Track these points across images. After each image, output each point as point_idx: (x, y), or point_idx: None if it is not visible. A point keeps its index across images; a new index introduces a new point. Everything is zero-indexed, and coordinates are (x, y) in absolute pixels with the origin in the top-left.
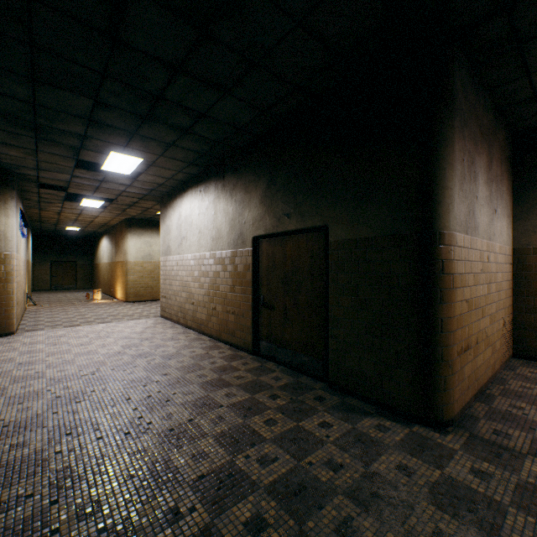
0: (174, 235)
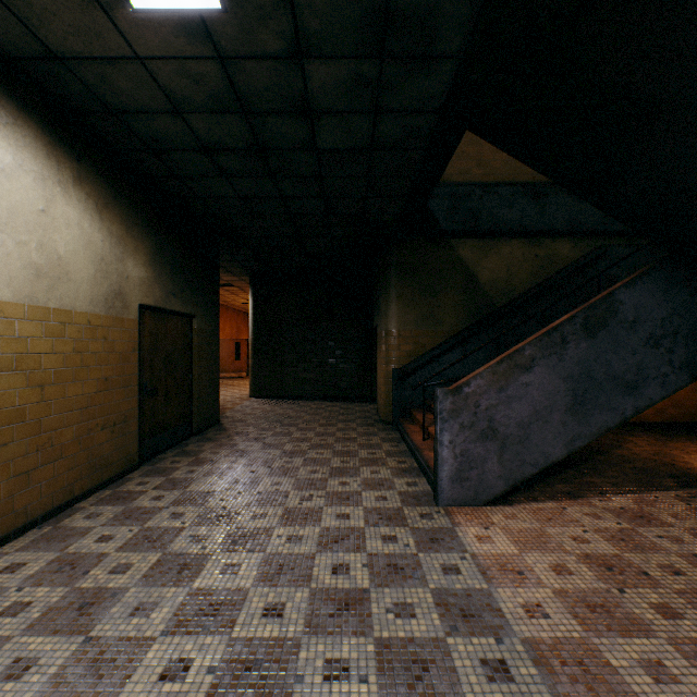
0: None
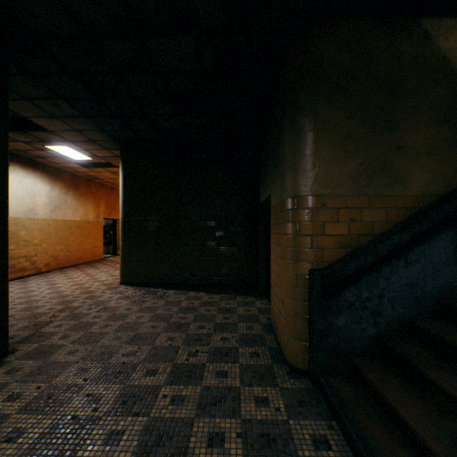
0: None
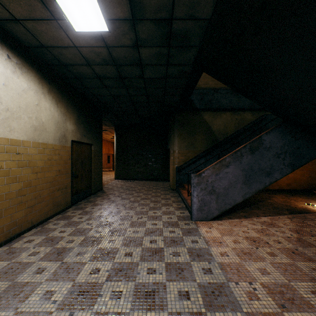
0: None
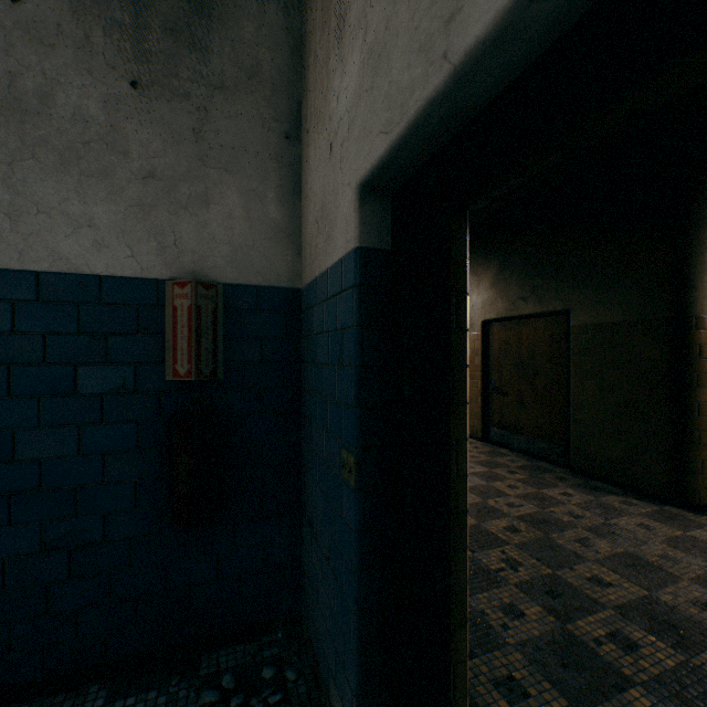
0: None
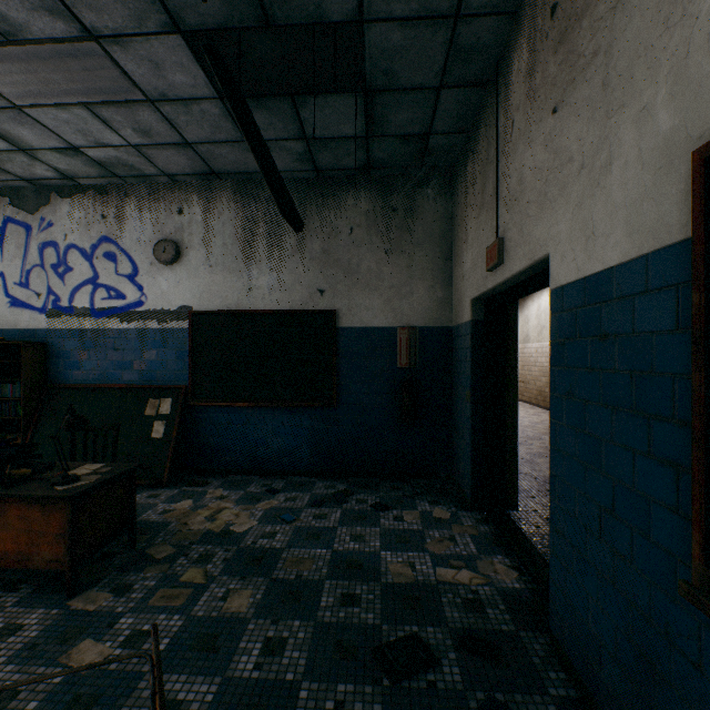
0: (533, 324)
